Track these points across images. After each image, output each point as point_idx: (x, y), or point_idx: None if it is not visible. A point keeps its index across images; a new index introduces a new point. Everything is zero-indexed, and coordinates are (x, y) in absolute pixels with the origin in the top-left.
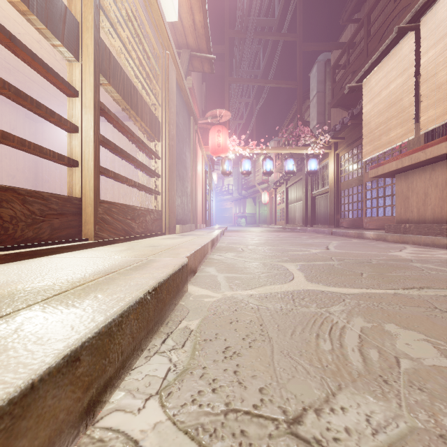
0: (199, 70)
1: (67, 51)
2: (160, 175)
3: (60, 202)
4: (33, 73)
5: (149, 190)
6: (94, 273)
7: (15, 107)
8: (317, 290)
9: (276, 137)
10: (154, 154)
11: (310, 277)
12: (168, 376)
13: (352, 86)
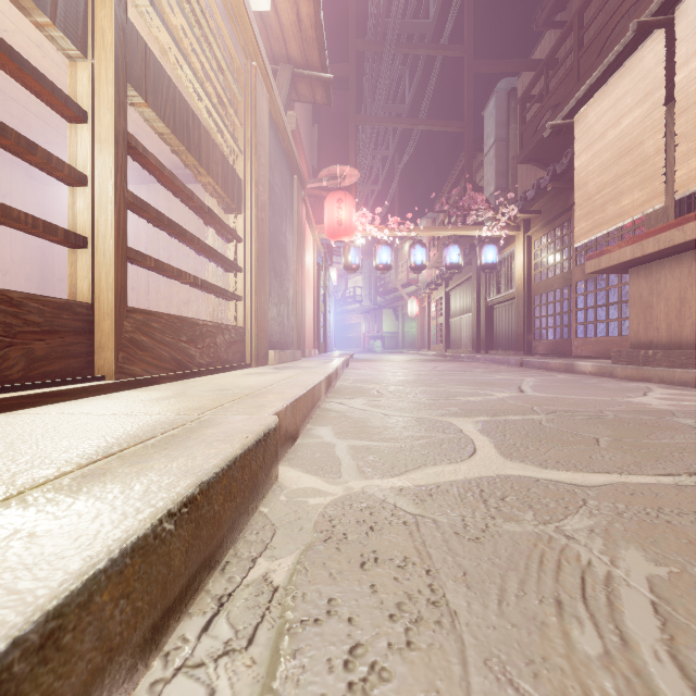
0: (307, 100)
1: (63, 36)
2: (242, 268)
3: (48, 310)
4: (34, 101)
5: (221, 292)
6: (69, 457)
7: (9, 160)
8: (525, 476)
9: (431, 213)
10: (230, 231)
11: (505, 448)
12: None
13: (557, 124)
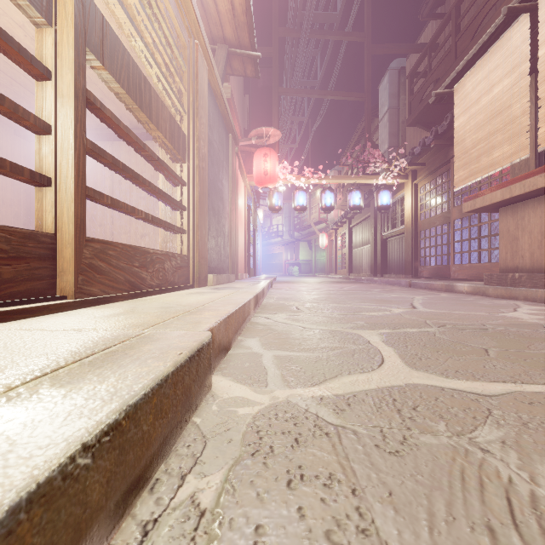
0: (240, 74)
1: (29, 5)
2: (186, 207)
3: (14, 239)
4: (19, 73)
5: (168, 226)
6: (3, 377)
7: (0, 121)
8: (431, 385)
9: (337, 166)
10: (176, 177)
11: (409, 358)
12: None
13: (440, 92)
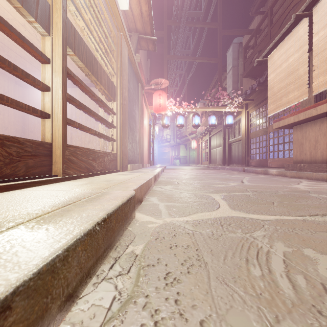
0: (145, 49)
1: (40, 26)
2: (116, 126)
3: (34, 146)
4: (20, 50)
5: (106, 137)
6: (54, 205)
7: (7, 76)
8: (240, 216)
9: (202, 100)
10: (110, 110)
11: (232, 205)
12: (113, 306)
13: (260, 60)
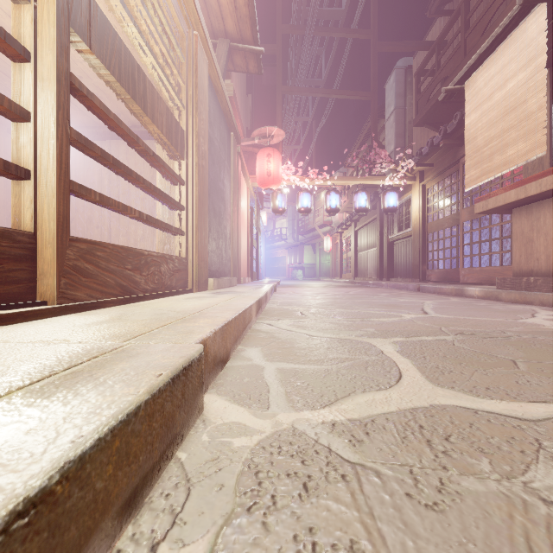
0: (242, 70)
1: None
2: (185, 207)
3: None
4: (10, 67)
5: (165, 227)
6: None
7: None
8: (461, 407)
9: (342, 168)
10: (174, 175)
11: (429, 371)
12: None
13: (450, 89)
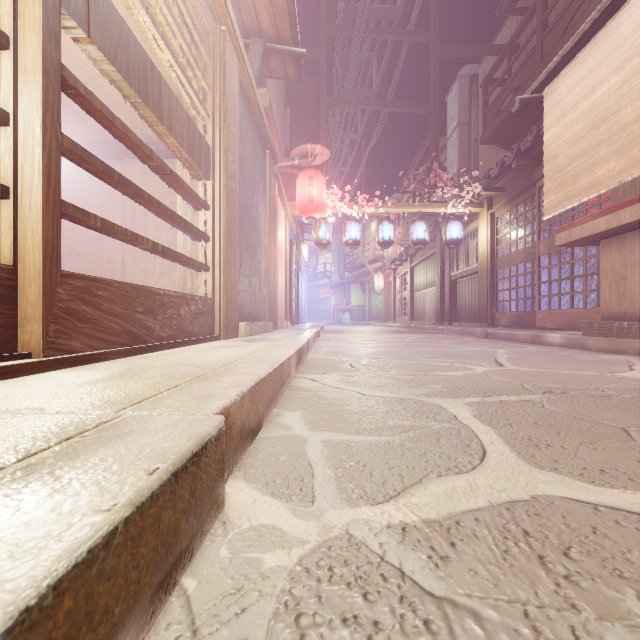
0: (279, 76)
1: None
2: (211, 237)
3: None
4: None
5: (186, 261)
6: None
7: None
8: (574, 500)
9: (396, 194)
10: (196, 198)
11: (521, 445)
12: None
13: (526, 98)
